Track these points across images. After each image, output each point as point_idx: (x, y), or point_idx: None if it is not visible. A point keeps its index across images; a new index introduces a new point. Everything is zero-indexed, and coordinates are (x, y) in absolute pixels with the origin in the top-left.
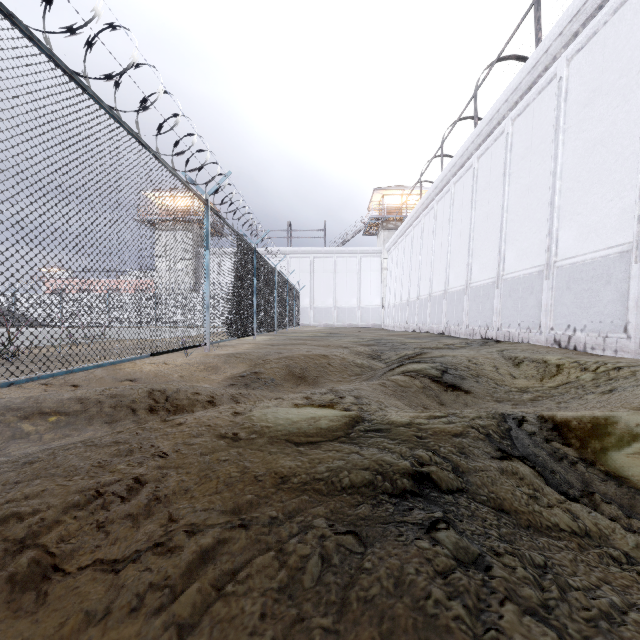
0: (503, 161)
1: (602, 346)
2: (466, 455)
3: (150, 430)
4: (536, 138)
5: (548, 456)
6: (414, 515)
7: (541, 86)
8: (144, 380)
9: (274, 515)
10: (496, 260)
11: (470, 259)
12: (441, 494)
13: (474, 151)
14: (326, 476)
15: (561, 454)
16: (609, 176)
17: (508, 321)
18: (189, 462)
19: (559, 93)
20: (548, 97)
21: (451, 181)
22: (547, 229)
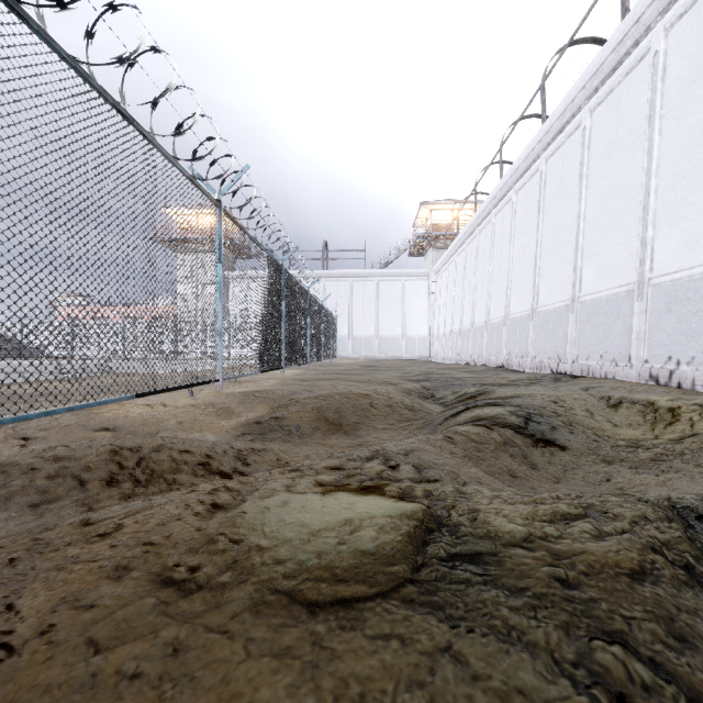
0: (579, 160)
1: None
2: (689, 644)
3: (42, 551)
4: (623, 129)
5: None
6: None
7: (629, 65)
8: (126, 429)
9: None
10: (570, 279)
11: (537, 279)
12: None
13: (541, 152)
14: None
15: None
16: None
17: (586, 352)
18: (46, 683)
19: (654, 71)
20: (639, 78)
21: (512, 189)
22: (639, 239)
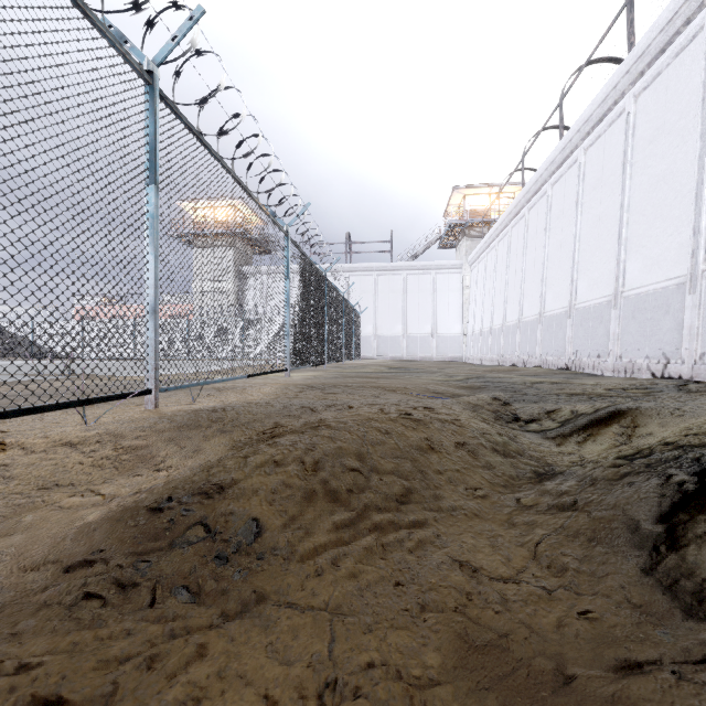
0: (700, 79)
1: None
2: None
3: None
4: None
5: None
6: None
7: None
8: None
9: None
10: (685, 247)
11: (622, 254)
12: None
13: (628, 87)
14: None
15: None
16: None
17: None
18: None
19: None
20: None
21: (579, 147)
22: None
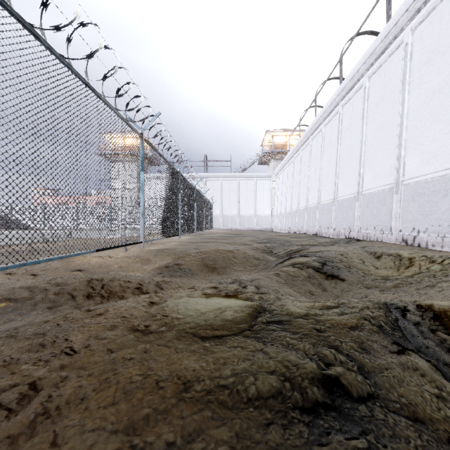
0: (362, 107)
1: (441, 244)
2: (367, 351)
3: (71, 321)
4: (387, 89)
5: (437, 347)
6: (333, 444)
7: (391, 51)
8: (90, 270)
9: (171, 439)
10: (356, 180)
11: (337, 180)
12: (353, 404)
13: (340, 101)
14: (231, 383)
15: (448, 345)
16: (446, 115)
17: (366, 225)
18: (94, 361)
19: (405, 55)
20: (397, 58)
21: (322, 124)
22: (396, 156)
